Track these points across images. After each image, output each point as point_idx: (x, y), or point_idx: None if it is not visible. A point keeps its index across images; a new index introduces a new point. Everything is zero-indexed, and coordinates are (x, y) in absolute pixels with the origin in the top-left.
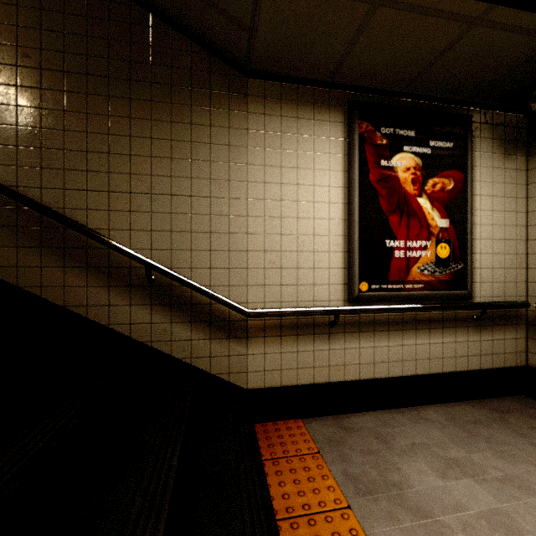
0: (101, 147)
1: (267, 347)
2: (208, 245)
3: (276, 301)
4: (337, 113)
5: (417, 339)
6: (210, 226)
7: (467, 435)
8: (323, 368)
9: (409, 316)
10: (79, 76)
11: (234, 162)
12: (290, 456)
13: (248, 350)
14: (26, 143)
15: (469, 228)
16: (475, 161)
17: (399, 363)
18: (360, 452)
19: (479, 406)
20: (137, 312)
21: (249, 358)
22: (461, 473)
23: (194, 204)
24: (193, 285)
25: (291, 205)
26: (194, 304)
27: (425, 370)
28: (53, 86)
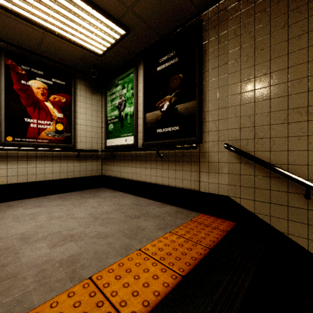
0: None
1: None
2: None
3: None
4: None
5: (45, 164)
6: None
7: (59, 199)
8: None
9: (41, 154)
10: None
11: None
12: None
13: None
14: None
15: (73, 119)
16: (77, 92)
17: (34, 175)
18: None
19: (79, 192)
20: None
21: None
22: (37, 207)
23: None
24: None
25: None
26: None
27: (50, 178)
28: None
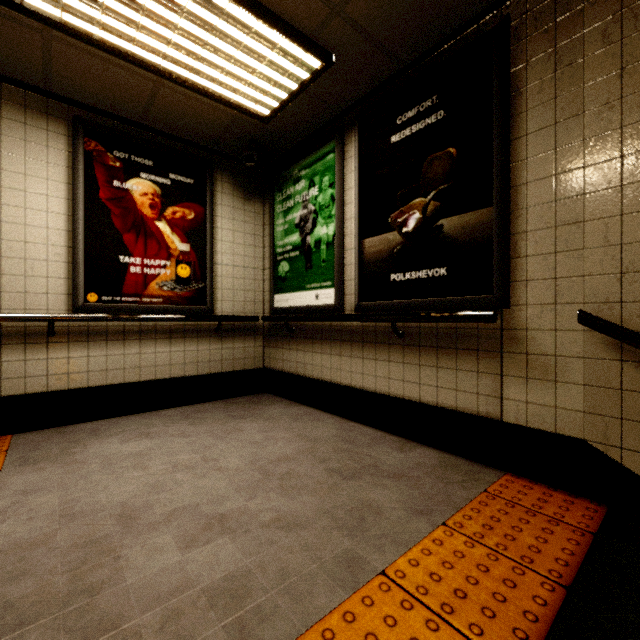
0: None
1: None
2: None
3: None
4: (59, 125)
5: (157, 348)
6: None
7: (184, 418)
8: (40, 378)
9: (149, 327)
10: None
11: None
12: None
13: None
14: None
15: (208, 254)
16: (217, 199)
17: (137, 369)
18: (59, 443)
19: (220, 402)
20: None
21: None
22: (144, 438)
23: None
24: None
25: None
26: None
27: (165, 375)
28: None
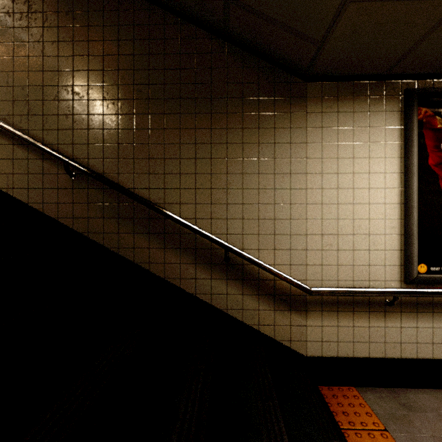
0: (190, 154)
1: (324, 320)
2: (273, 230)
3: (333, 280)
4: (393, 102)
5: None
6: (274, 214)
7: None
8: (379, 344)
9: None
10: (175, 101)
11: (295, 157)
12: (357, 429)
13: (307, 322)
14: (139, 156)
15: None
16: None
17: None
18: (432, 438)
19: None
20: (216, 285)
21: (308, 328)
22: None
23: (261, 196)
24: (264, 265)
25: (346, 192)
26: (261, 280)
27: None
28: (157, 111)
